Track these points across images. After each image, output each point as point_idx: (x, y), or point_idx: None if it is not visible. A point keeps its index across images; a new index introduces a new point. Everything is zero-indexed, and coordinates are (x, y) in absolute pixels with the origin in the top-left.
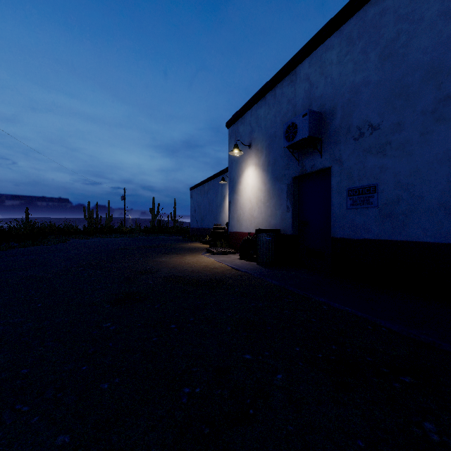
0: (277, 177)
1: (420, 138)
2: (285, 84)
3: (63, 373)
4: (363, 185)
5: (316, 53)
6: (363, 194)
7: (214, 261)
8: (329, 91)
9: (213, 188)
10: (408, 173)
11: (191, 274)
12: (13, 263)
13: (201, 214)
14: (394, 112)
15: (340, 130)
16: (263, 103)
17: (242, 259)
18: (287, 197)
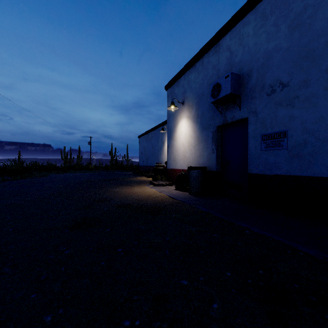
0: (204, 127)
1: (324, 92)
2: (210, 54)
3: (12, 302)
4: (275, 131)
5: (235, 28)
6: (275, 139)
7: (156, 191)
8: (246, 57)
9: (155, 136)
10: (314, 120)
11: (137, 202)
12: (1, 192)
13: (146, 155)
14: (302, 71)
15: (255, 88)
16: (194, 69)
17: (177, 190)
18: (212, 142)
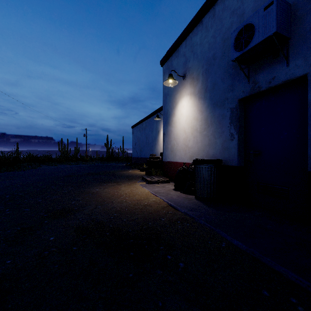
0: (216, 103)
1: None
2: None
3: None
4: None
5: None
6: None
7: (148, 193)
8: None
9: (150, 125)
10: None
11: (117, 217)
12: None
13: (140, 146)
14: None
15: None
16: (200, 28)
17: (177, 190)
18: (230, 123)
